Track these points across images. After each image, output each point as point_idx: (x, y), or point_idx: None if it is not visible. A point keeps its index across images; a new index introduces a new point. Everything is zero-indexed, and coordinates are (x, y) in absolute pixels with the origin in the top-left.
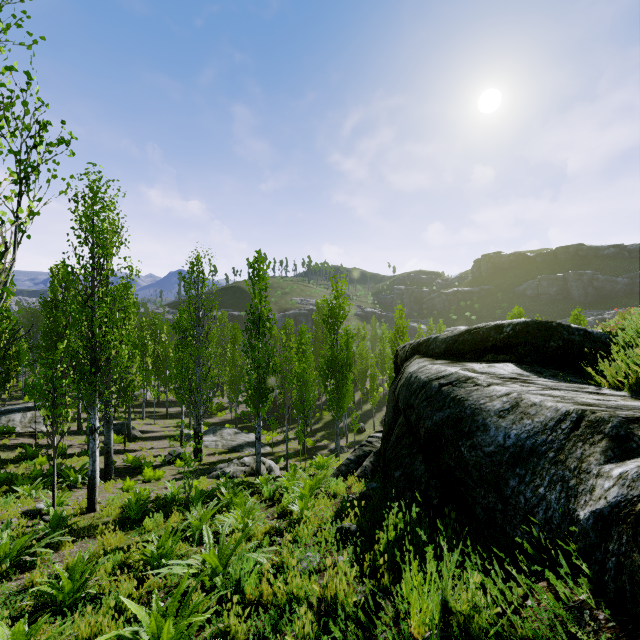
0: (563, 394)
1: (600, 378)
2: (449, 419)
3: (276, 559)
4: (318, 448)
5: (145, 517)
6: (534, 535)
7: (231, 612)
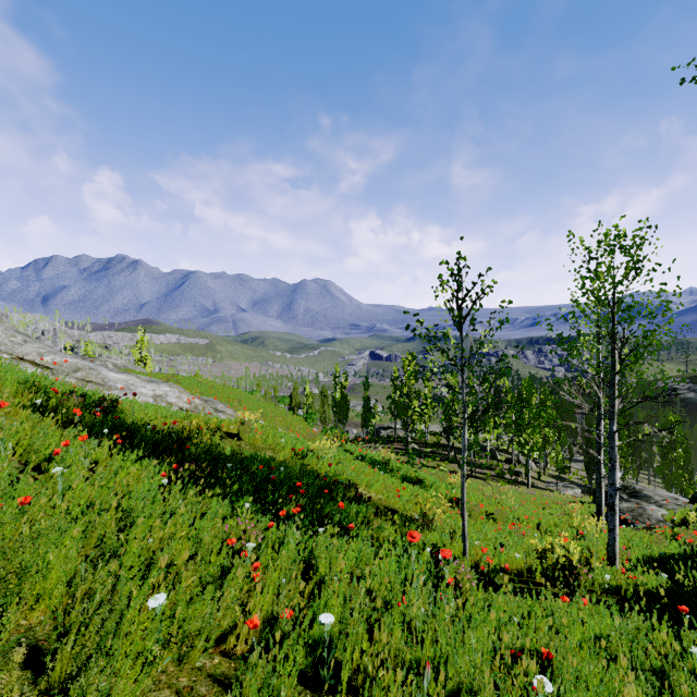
0: None
1: None
2: None
3: None
4: None
5: None
6: None
7: None
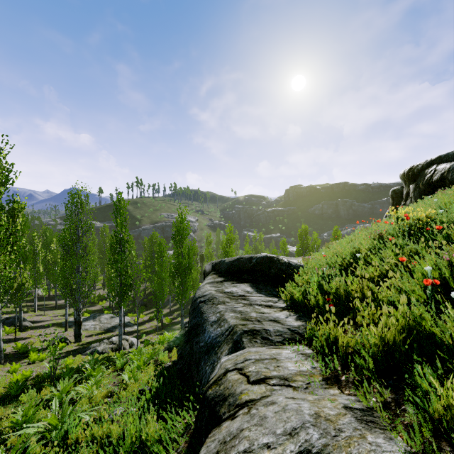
0: (248, 309)
1: (281, 294)
2: (195, 324)
3: (96, 414)
4: (173, 324)
5: (24, 392)
6: (197, 391)
7: (51, 452)
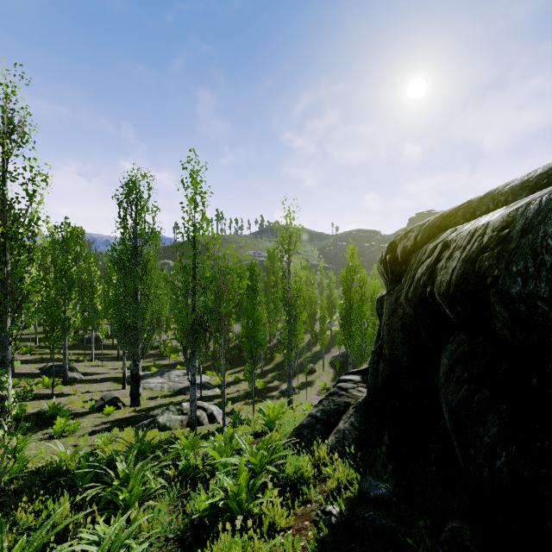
0: None
1: None
2: None
3: None
4: (269, 389)
5: None
6: None
7: None
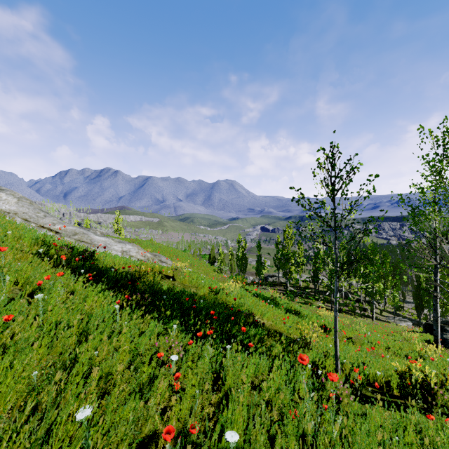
0: None
1: None
2: None
3: None
4: None
5: None
6: None
7: None
